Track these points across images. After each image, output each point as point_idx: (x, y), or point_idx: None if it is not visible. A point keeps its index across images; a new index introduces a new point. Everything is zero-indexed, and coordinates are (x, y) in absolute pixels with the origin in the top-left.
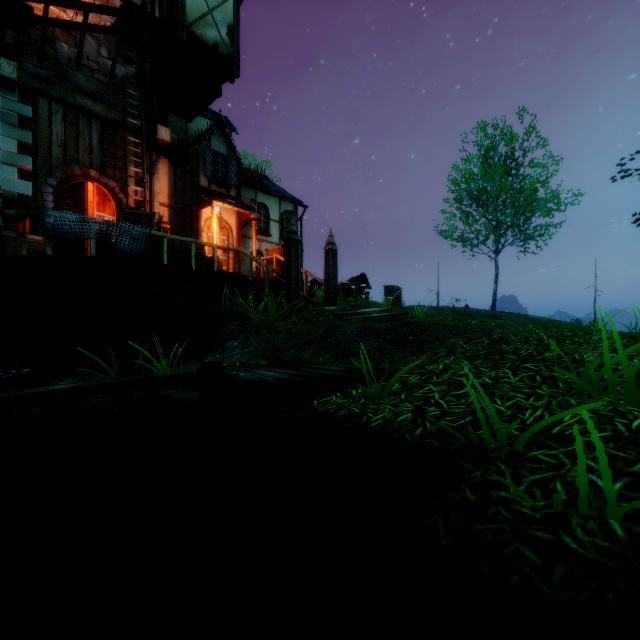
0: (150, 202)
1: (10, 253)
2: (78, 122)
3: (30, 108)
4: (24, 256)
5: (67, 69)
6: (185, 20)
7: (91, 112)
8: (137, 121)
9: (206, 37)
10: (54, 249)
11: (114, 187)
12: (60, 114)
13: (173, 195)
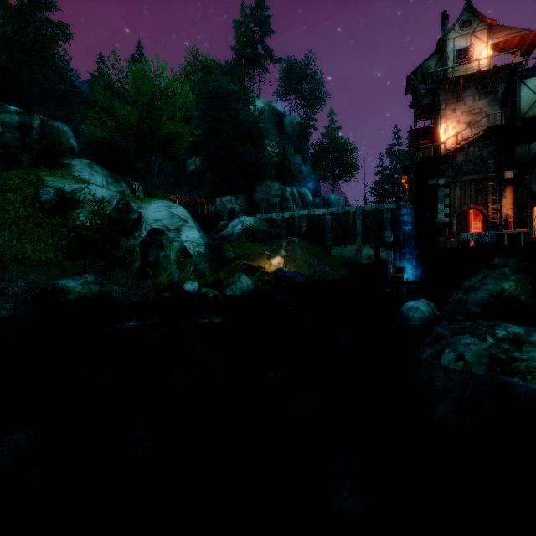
0: (500, 211)
1: (443, 246)
2: (465, 186)
3: (447, 190)
4: (452, 249)
5: (460, 167)
6: (520, 115)
7: (470, 180)
8: (493, 174)
9: (535, 113)
10: (457, 242)
11: (481, 209)
12: (458, 187)
13: (515, 202)
